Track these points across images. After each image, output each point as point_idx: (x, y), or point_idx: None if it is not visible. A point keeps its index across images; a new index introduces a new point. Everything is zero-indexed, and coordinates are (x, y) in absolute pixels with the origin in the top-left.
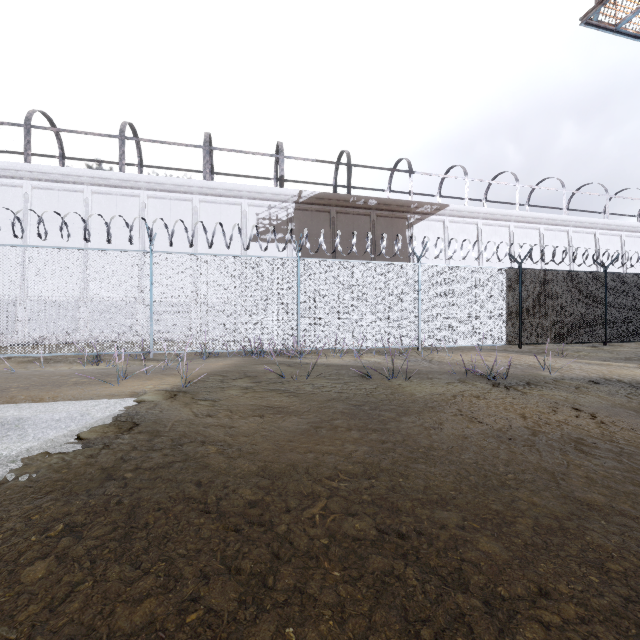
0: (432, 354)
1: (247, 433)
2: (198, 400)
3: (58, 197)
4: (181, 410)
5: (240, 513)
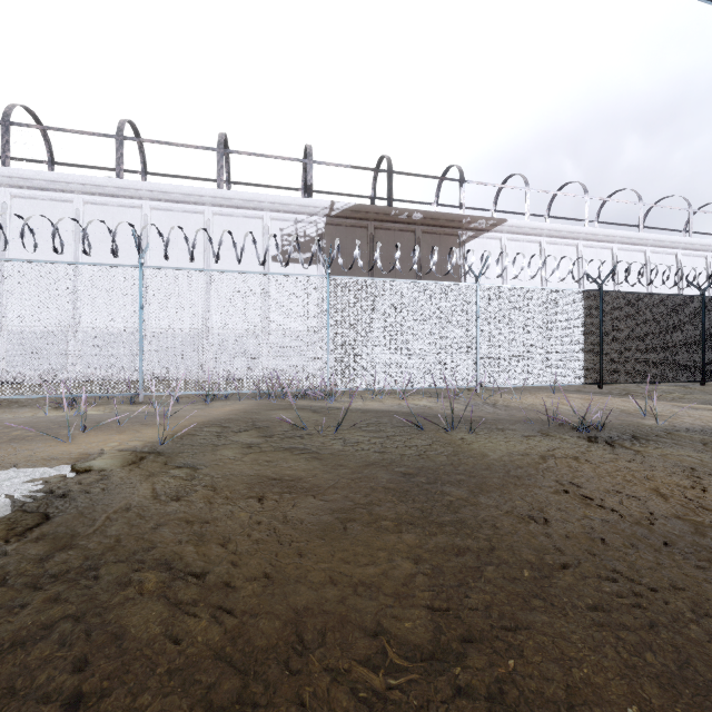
0: (494, 396)
1: (228, 536)
2: (171, 468)
3: (43, 208)
4: (136, 488)
5: None
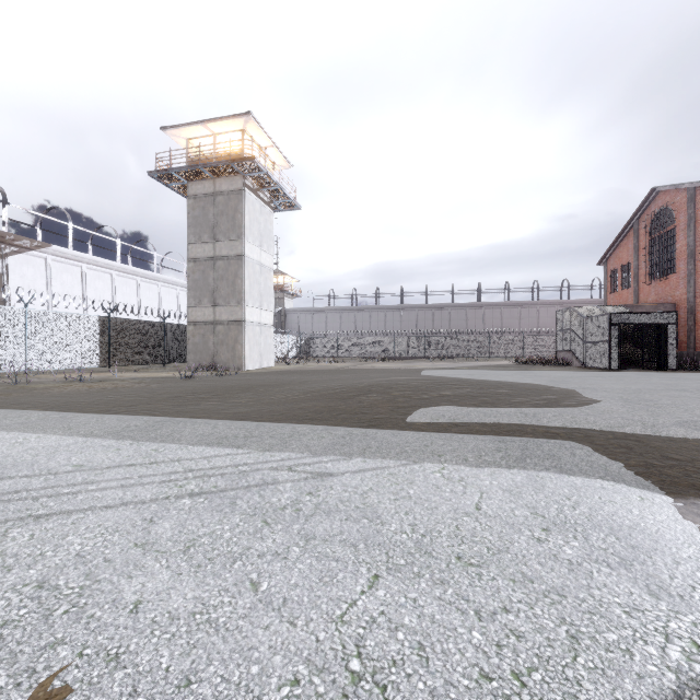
0: (39, 376)
1: None
2: None
3: None
4: None
5: None
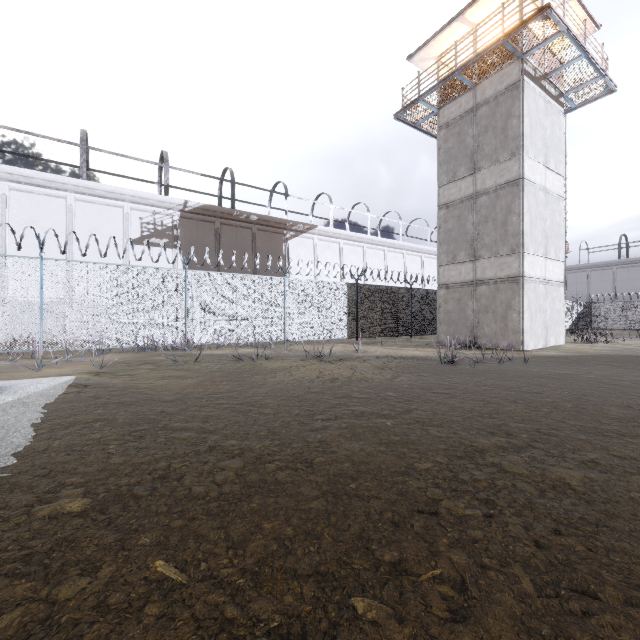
0: (295, 346)
1: (162, 385)
2: (119, 375)
3: None
4: (111, 379)
5: (170, 401)
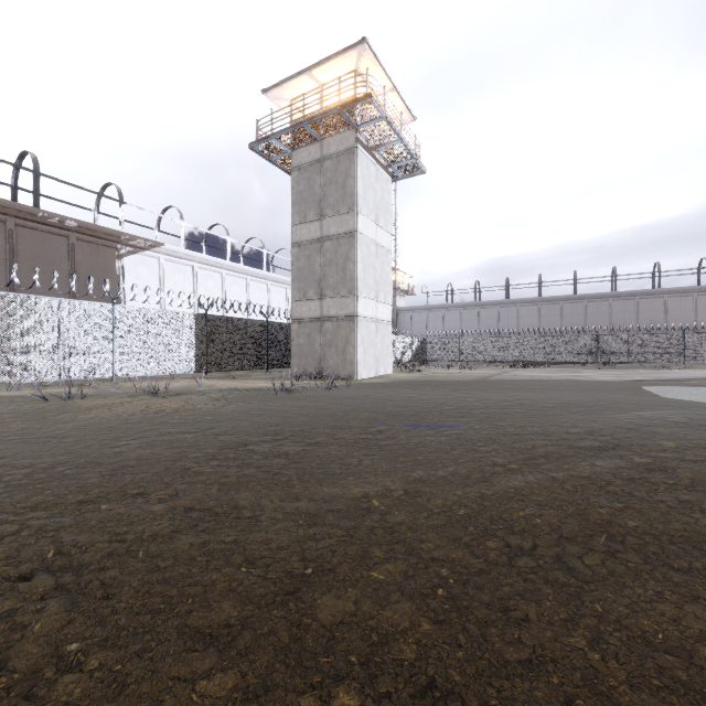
0: (127, 383)
1: None
2: None
3: None
4: None
5: None
